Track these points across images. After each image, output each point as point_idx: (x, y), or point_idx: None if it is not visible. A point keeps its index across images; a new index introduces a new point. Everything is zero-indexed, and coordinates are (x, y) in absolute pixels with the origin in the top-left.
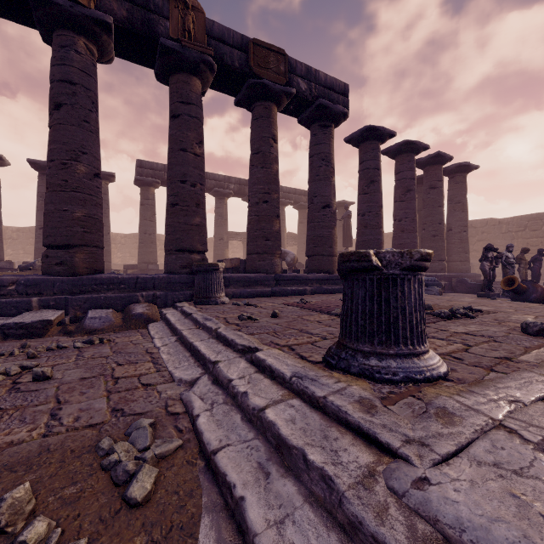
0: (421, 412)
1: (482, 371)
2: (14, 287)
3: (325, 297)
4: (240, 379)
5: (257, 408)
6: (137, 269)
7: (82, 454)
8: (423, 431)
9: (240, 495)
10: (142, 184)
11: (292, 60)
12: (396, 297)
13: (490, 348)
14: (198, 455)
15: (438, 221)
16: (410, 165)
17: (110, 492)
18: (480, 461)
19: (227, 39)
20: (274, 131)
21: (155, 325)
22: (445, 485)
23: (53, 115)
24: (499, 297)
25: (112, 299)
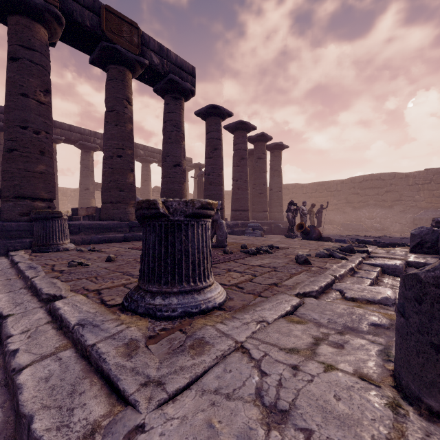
0: (176, 347)
1: (252, 297)
2: None
3: None
4: (21, 334)
5: (18, 368)
6: None
7: None
8: (168, 368)
9: None
10: None
11: (146, 35)
12: (181, 240)
13: (269, 277)
14: None
15: (263, 183)
16: (243, 139)
17: None
18: (205, 390)
19: None
20: (129, 94)
21: None
22: (155, 430)
23: None
24: (297, 237)
25: None
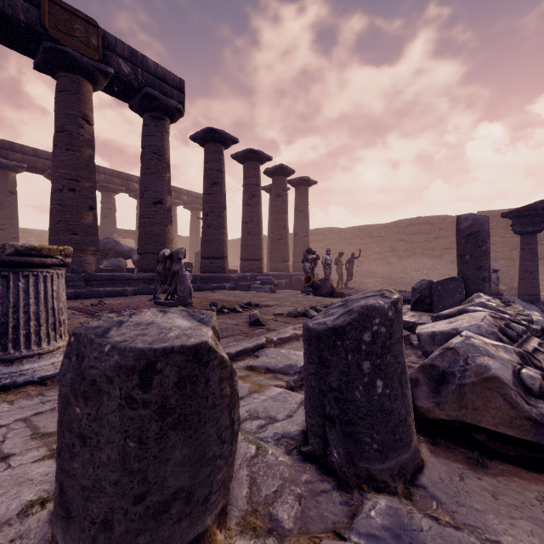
0: None
1: None
2: None
3: (141, 298)
4: None
5: None
6: None
7: None
8: None
9: None
10: None
11: (111, 36)
12: None
13: None
14: None
15: (282, 226)
16: (255, 172)
17: None
18: None
19: None
20: (87, 110)
21: None
22: None
23: None
24: None
25: None
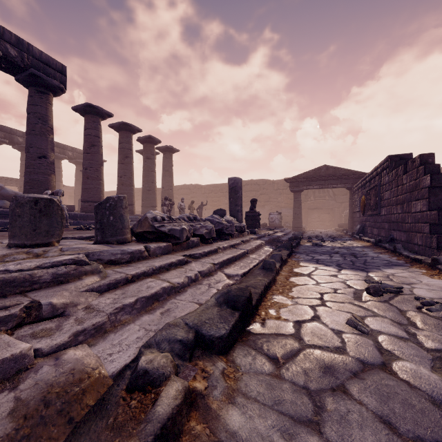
0: None
1: None
2: None
3: None
4: None
5: None
6: None
7: None
8: None
9: None
10: None
11: None
12: None
13: None
14: None
15: (151, 181)
16: (128, 139)
17: None
18: None
19: None
20: None
21: None
22: None
23: None
24: None
25: None
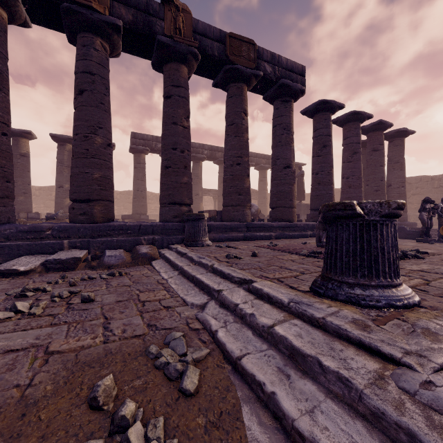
0: (410, 331)
1: None
2: (50, 232)
3: (288, 241)
4: (244, 304)
5: (266, 326)
6: (132, 218)
7: (136, 356)
8: (417, 345)
9: (271, 391)
10: (135, 151)
11: (260, 48)
12: (376, 239)
13: None
14: (224, 360)
15: (379, 178)
16: (356, 131)
17: (167, 385)
18: None
19: (208, 34)
20: (245, 106)
21: (157, 262)
22: None
23: (78, 99)
24: (436, 242)
25: (122, 242)
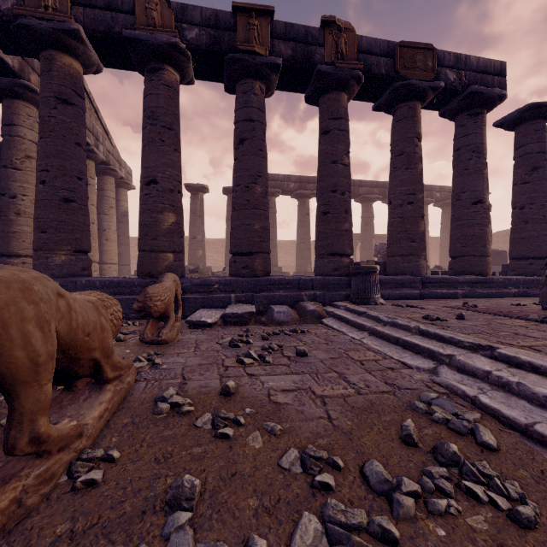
0: None
1: None
2: (217, 286)
3: (486, 302)
4: (498, 371)
5: None
6: None
7: (404, 410)
8: None
9: None
10: None
11: (439, 52)
12: None
13: None
14: (503, 426)
15: None
16: None
17: (459, 438)
18: None
19: (374, 49)
20: (419, 129)
21: (329, 321)
22: None
23: (239, 149)
24: None
25: (284, 297)
